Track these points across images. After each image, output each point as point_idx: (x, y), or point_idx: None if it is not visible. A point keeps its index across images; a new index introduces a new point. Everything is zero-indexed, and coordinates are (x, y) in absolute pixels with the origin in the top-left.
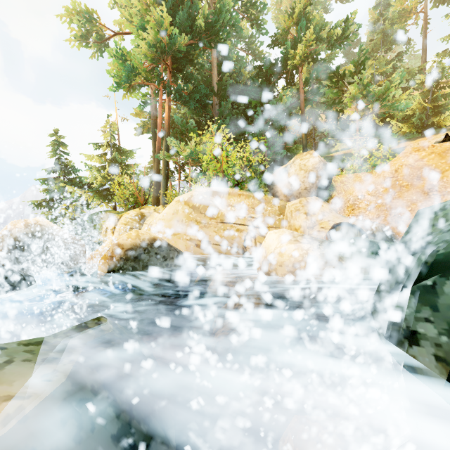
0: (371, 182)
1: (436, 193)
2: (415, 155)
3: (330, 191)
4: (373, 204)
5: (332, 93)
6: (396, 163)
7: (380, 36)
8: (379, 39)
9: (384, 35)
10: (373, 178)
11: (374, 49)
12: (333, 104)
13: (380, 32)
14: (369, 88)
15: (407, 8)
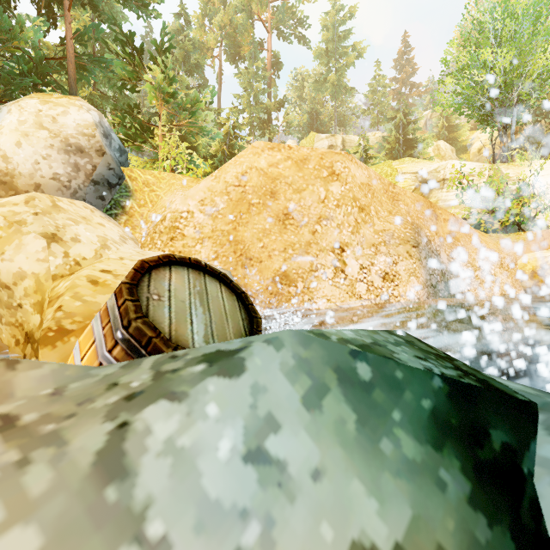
0: (205, 188)
1: (293, 221)
2: (268, 154)
3: (121, 197)
4: (208, 232)
5: (124, 69)
6: (243, 161)
7: (182, 51)
8: (181, 55)
9: (187, 54)
10: (208, 181)
11: (176, 65)
12: (126, 90)
13: (182, 48)
14: (175, 94)
15: (206, 43)
